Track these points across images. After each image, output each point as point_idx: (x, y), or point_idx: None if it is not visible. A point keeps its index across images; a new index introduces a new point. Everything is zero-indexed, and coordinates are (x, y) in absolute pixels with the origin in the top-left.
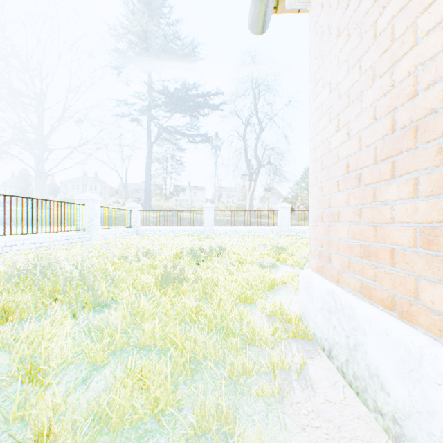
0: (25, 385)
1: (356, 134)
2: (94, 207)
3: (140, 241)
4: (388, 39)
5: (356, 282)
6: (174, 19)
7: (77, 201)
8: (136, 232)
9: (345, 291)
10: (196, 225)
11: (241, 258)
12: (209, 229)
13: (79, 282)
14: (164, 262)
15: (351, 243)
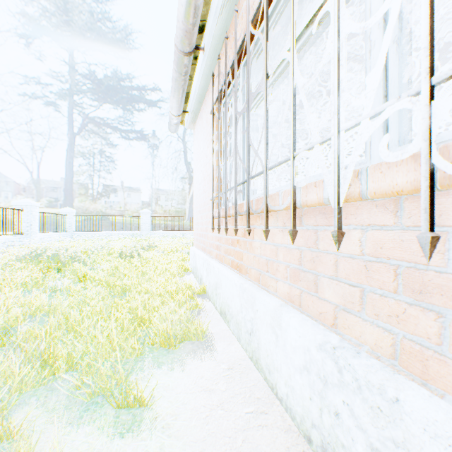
0: (81, 282)
1: (201, 196)
2: (33, 212)
3: (82, 243)
4: (203, 173)
5: (201, 246)
6: (107, 11)
7: (14, 207)
8: (71, 236)
9: (197, 249)
10: (133, 229)
11: (169, 250)
12: (146, 233)
13: (70, 260)
14: (121, 248)
15: (200, 233)
